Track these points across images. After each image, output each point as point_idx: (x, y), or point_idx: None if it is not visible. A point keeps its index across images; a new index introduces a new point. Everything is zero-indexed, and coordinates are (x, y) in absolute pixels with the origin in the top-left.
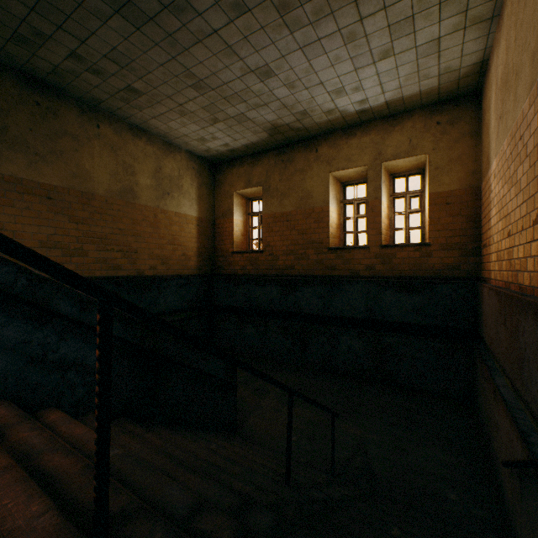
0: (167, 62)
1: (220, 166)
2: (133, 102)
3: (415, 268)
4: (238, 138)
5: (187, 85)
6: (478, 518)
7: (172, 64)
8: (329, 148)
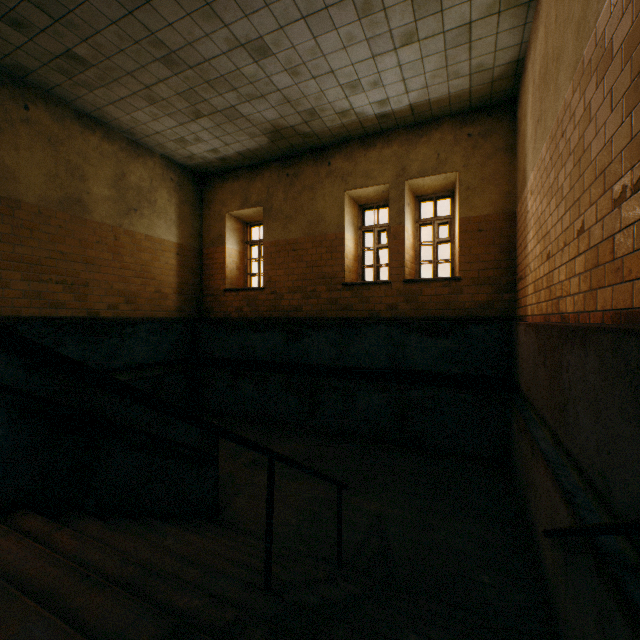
0: (122, 19)
1: (209, 179)
2: (78, 76)
3: (444, 307)
4: (230, 142)
5: (154, 57)
6: (516, 603)
7: (130, 22)
8: (345, 161)
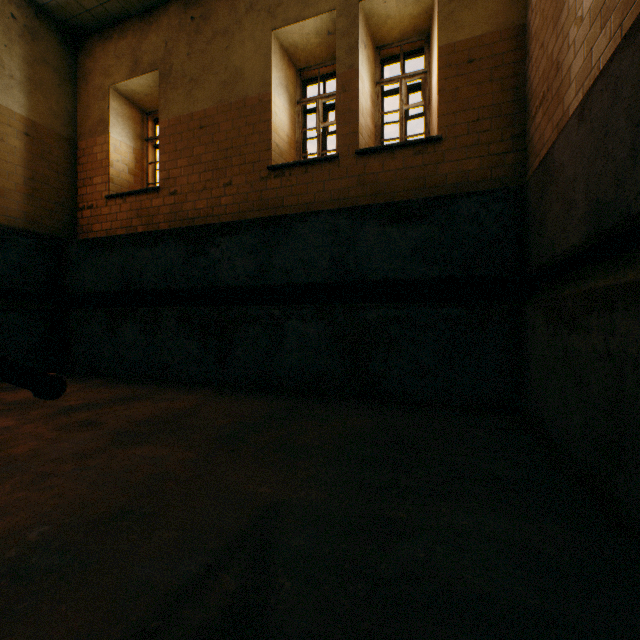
0: None
1: (87, 41)
2: None
3: (417, 186)
4: None
5: None
6: None
7: None
8: None
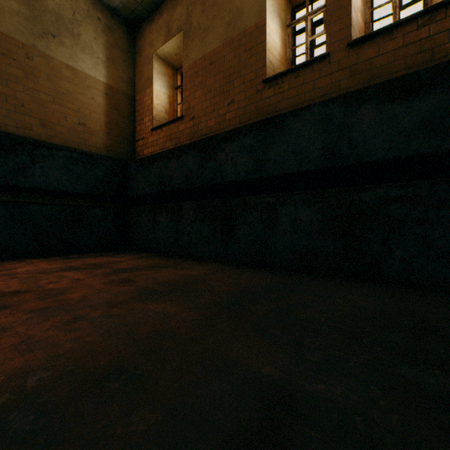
0: None
1: (140, 28)
2: None
3: (421, 60)
4: None
5: None
6: None
7: None
8: None
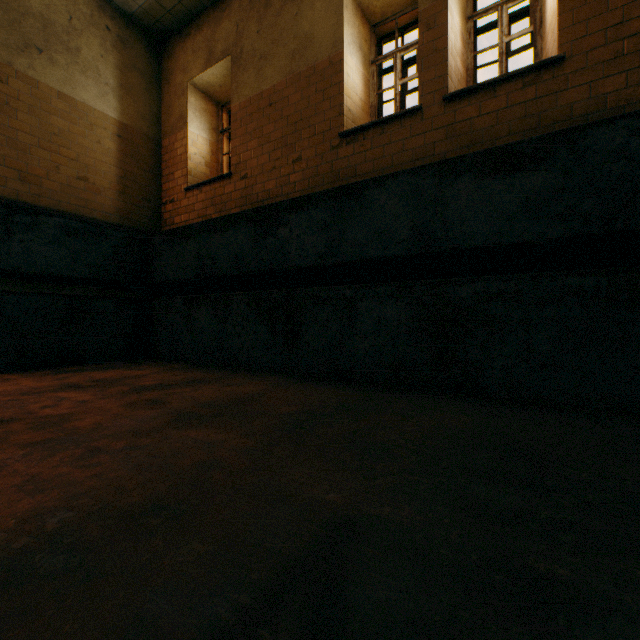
0: None
1: (169, 43)
2: None
3: (526, 127)
4: None
5: None
6: None
7: None
8: None
